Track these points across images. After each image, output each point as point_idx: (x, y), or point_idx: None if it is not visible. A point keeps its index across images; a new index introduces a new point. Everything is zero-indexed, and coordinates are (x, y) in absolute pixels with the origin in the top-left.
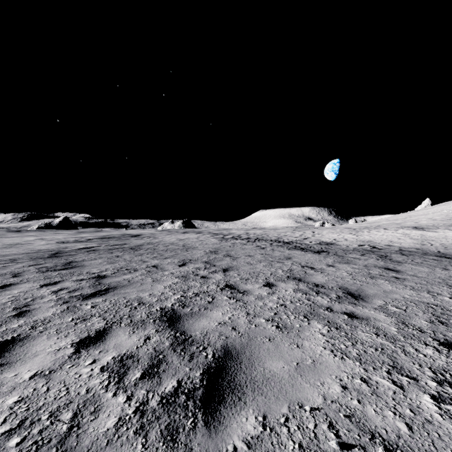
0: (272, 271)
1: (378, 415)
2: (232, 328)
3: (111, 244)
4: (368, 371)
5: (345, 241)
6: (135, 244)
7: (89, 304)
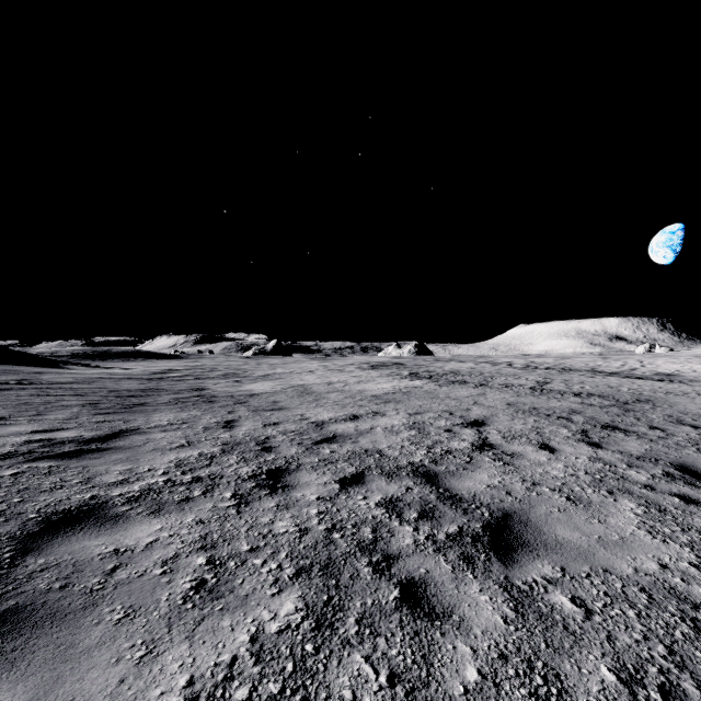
0: (628, 388)
1: (697, 406)
2: (634, 398)
3: (418, 371)
4: (696, 404)
5: (692, 372)
6: (445, 372)
7: (547, 393)
